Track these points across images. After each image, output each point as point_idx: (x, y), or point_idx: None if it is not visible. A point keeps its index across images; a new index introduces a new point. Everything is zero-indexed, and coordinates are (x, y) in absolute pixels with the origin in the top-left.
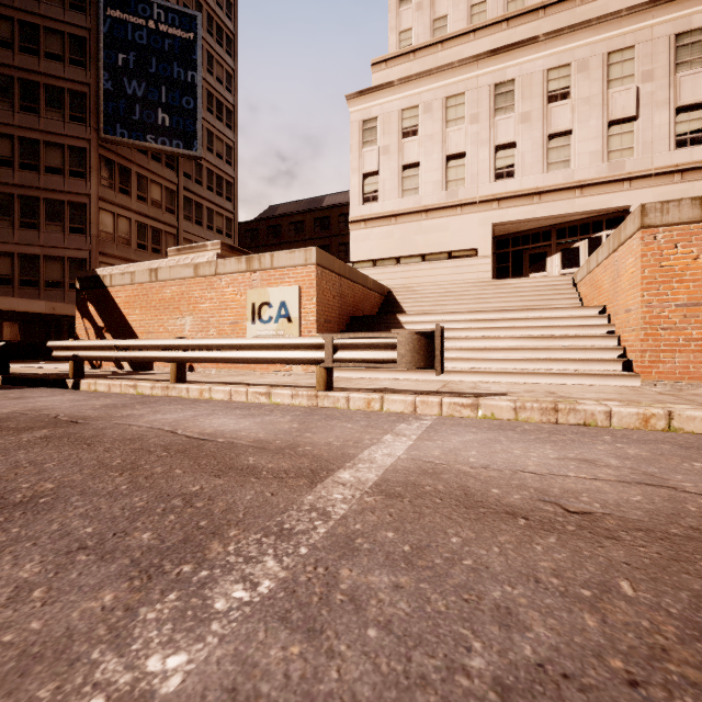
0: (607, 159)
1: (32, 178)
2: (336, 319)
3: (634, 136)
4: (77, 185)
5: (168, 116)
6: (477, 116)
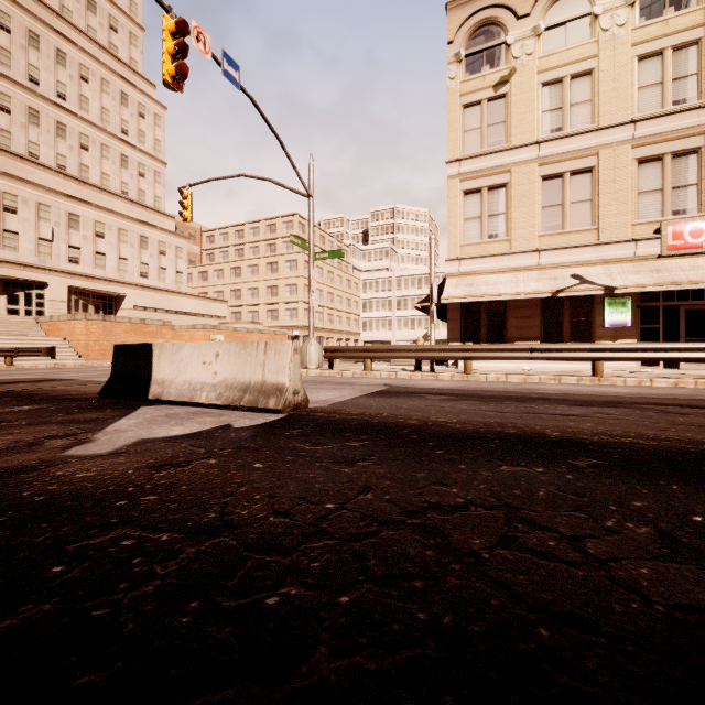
0: (38, 256)
1: None
2: None
3: (51, 249)
4: None
5: None
6: None
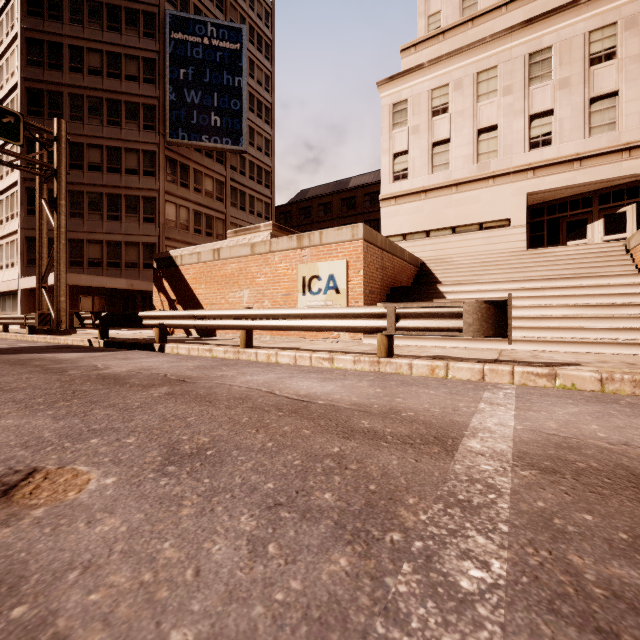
0: None
1: (116, 179)
2: (378, 290)
3: None
4: (149, 183)
5: (219, 118)
6: (510, 88)
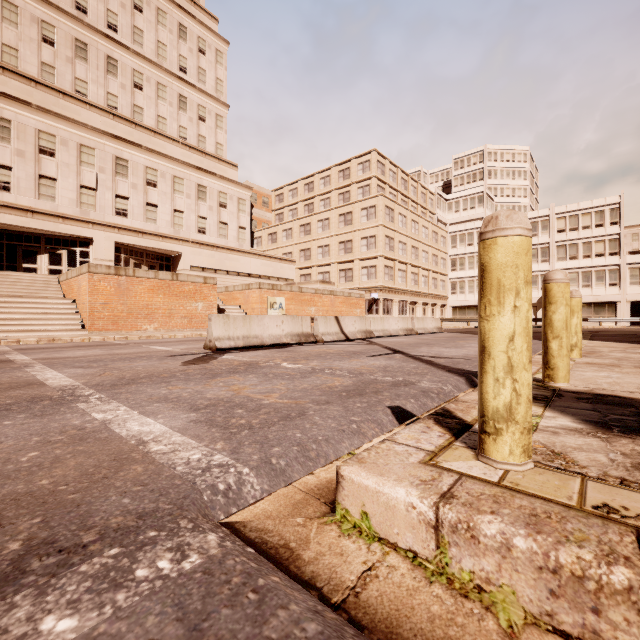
0: (80, 206)
1: None
2: None
3: (96, 199)
4: None
5: None
6: None
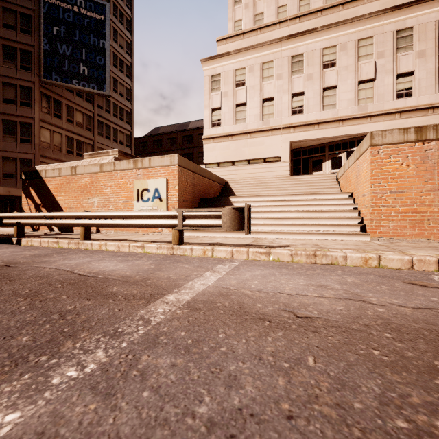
0: (357, 104)
1: None
2: (191, 200)
3: (373, 90)
4: (25, 111)
5: (87, 68)
6: (281, 75)
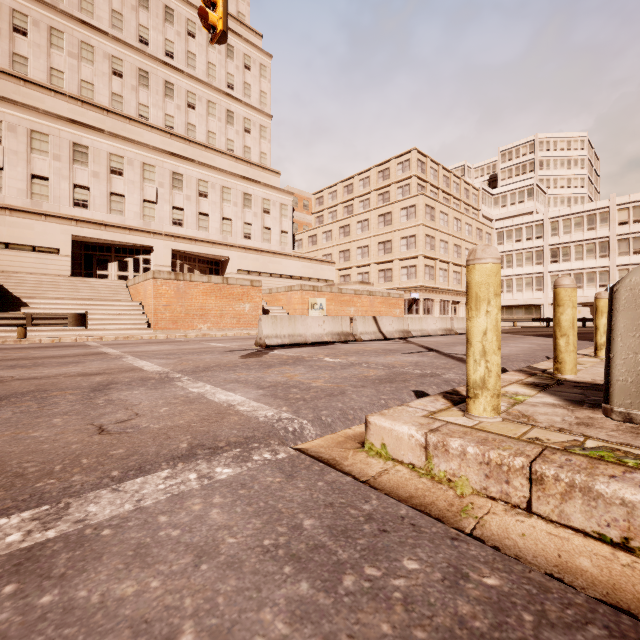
0: (143, 219)
1: None
2: None
3: (156, 212)
4: None
5: None
6: (60, 157)
